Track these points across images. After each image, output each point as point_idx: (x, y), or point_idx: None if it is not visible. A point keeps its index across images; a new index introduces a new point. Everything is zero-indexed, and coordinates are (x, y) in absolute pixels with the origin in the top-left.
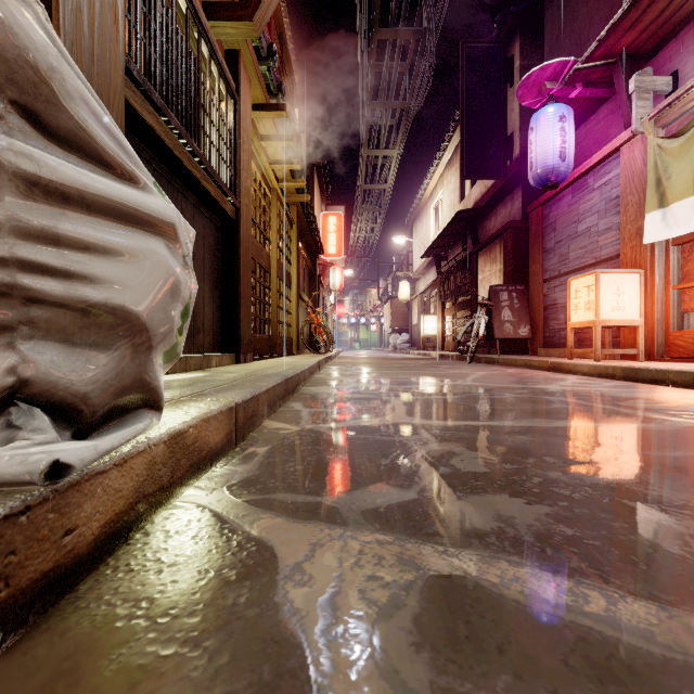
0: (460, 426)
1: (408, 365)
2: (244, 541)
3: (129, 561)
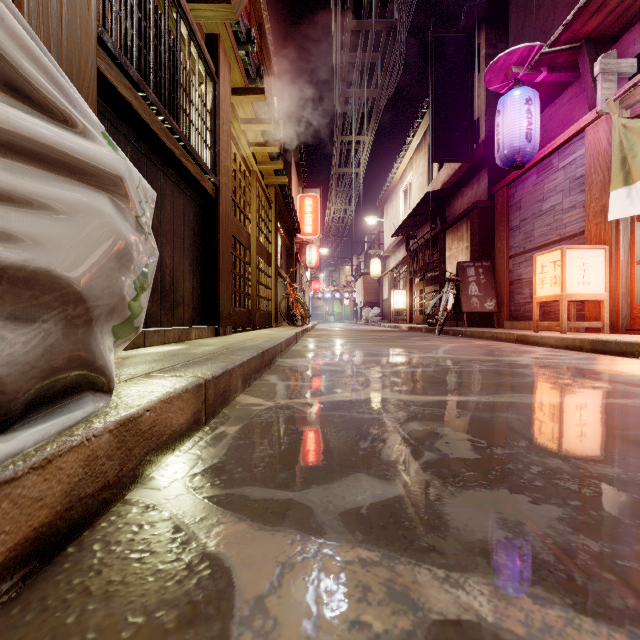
0: (439, 402)
1: (380, 337)
2: (196, 560)
3: (46, 592)
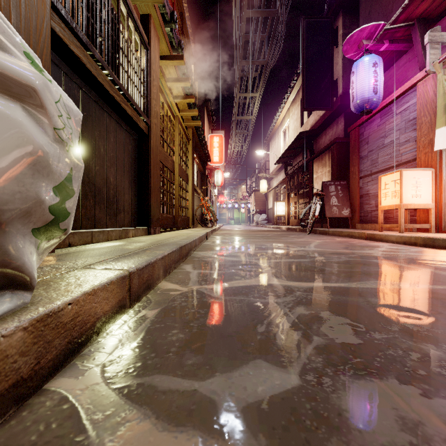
0: (318, 288)
1: (267, 235)
2: None
3: None
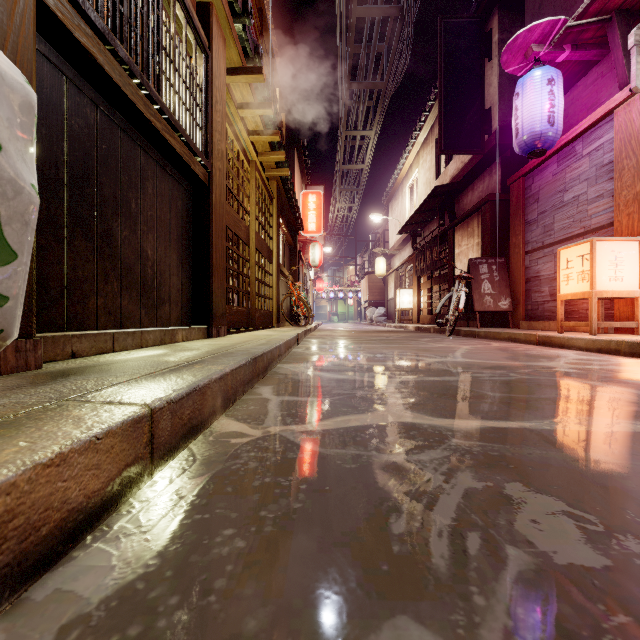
0: (486, 431)
1: (387, 338)
2: None
3: None
